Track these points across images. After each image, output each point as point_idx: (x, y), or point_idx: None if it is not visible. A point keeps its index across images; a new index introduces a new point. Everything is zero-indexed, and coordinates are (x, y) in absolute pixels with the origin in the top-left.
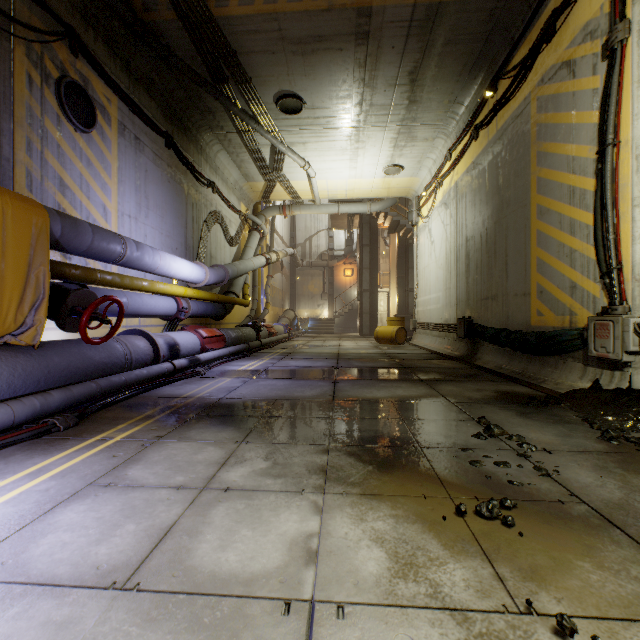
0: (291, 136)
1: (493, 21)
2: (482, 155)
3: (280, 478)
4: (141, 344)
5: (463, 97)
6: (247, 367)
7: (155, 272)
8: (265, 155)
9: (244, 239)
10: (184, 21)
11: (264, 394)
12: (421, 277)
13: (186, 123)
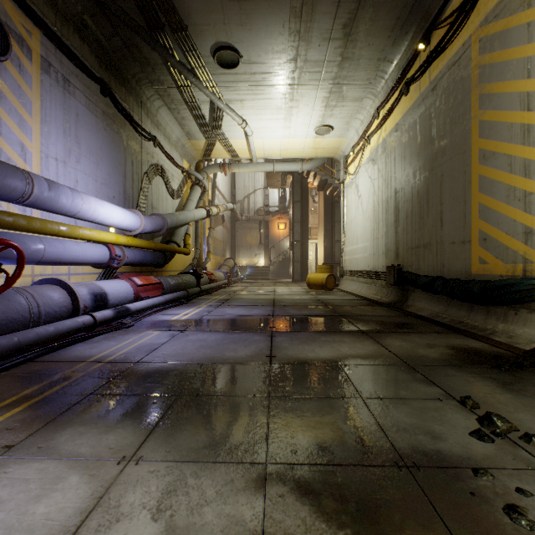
0: (229, 93)
1: None
2: (413, 108)
3: None
4: (55, 295)
5: (393, 54)
6: (181, 316)
7: (77, 216)
8: (205, 112)
9: (187, 193)
10: None
11: (190, 355)
12: (348, 229)
13: (125, 74)
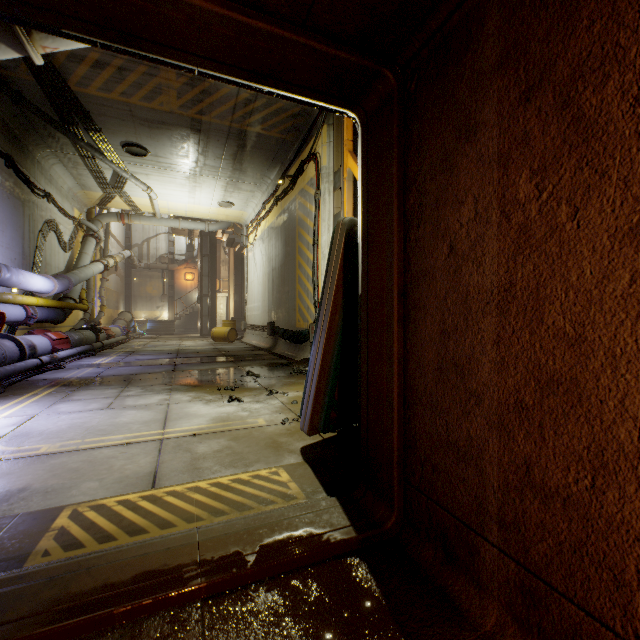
0: (135, 168)
1: (279, 145)
2: (279, 218)
3: (151, 392)
4: (10, 345)
5: (269, 175)
6: (101, 362)
7: (16, 287)
8: (107, 175)
9: (78, 243)
10: (43, 85)
11: (127, 373)
12: (249, 289)
13: (24, 141)
